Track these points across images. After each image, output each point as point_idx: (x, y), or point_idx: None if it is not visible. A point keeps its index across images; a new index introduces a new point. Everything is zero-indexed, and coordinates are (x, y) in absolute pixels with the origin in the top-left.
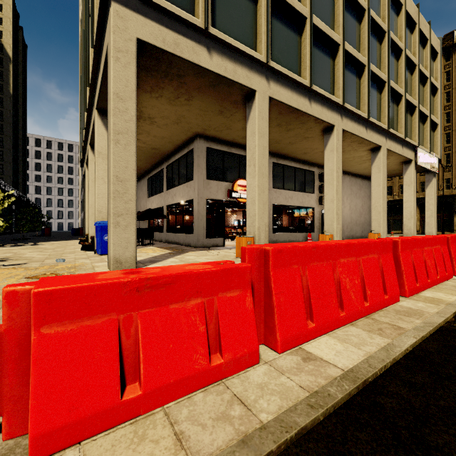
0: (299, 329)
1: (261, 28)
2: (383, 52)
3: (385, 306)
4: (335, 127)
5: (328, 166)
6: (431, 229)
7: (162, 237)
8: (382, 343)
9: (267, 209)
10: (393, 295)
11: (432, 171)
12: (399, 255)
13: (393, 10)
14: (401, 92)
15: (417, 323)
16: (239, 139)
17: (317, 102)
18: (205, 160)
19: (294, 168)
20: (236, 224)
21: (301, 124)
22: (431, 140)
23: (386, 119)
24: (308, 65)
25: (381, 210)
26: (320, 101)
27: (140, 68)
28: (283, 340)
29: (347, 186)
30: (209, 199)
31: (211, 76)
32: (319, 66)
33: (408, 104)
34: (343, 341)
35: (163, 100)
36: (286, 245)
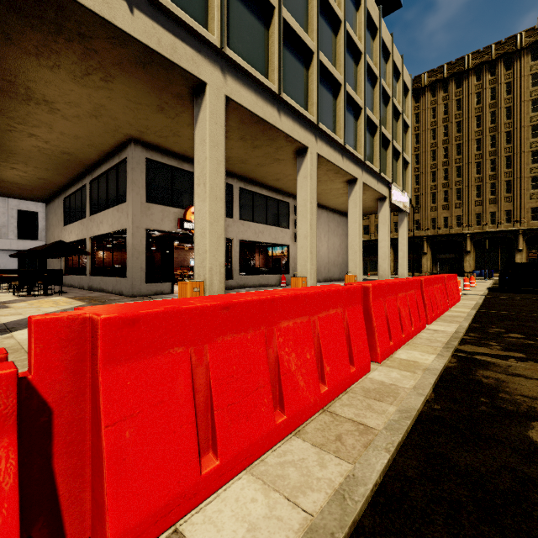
0: (177, 487)
1: (214, 1)
2: (360, 75)
3: (352, 383)
4: (309, 149)
5: (301, 195)
6: (403, 270)
7: (83, 282)
8: (337, 478)
9: (223, 245)
10: (362, 364)
11: (404, 210)
12: (370, 306)
13: (369, 32)
14: (377, 123)
15: (391, 413)
16: (192, 152)
17: (288, 116)
18: (144, 176)
19: (266, 197)
20: (193, 263)
21: (269, 140)
22: (403, 178)
23: (362, 149)
24: (276, 66)
25: (357, 249)
26: (292, 115)
27: (4, 5)
28: (122, 535)
29: (325, 222)
30: (149, 229)
31: (137, 47)
32: (290, 73)
33: (383, 137)
34: (270, 486)
35: (63, 74)
36: (161, 306)
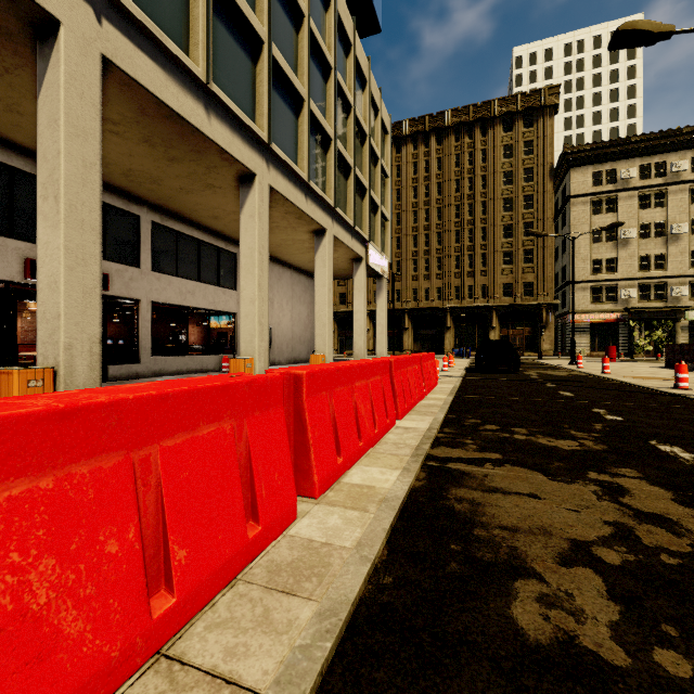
0: None
1: None
2: (329, 95)
3: (251, 557)
4: (257, 177)
5: (246, 241)
6: (382, 349)
7: None
8: None
9: (97, 305)
10: (278, 514)
11: (384, 276)
12: (304, 407)
13: (342, 46)
14: (351, 163)
15: (303, 625)
16: None
17: (223, 121)
18: None
19: (199, 241)
20: None
21: (194, 153)
22: (382, 237)
23: (333, 192)
24: (201, 39)
25: (327, 321)
26: (230, 122)
27: None
28: None
29: (288, 284)
30: None
31: None
32: (228, 59)
33: (359, 183)
34: None
35: None
36: None
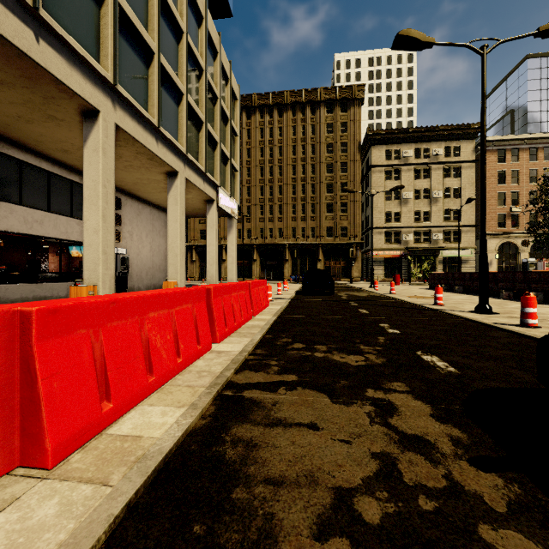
0: None
1: None
2: (181, 55)
3: None
4: (100, 113)
5: (89, 174)
6: (233, 276)
7: None
8: None
9: None
10: None
11: (233, 216)
12: (33, 353)
13: (194, 16)
14: (202, 118)
15: None
16: None
17: (58, 51)
18: None
19: (48, 173)
20: None
21: (26, 79)
22: (232, 184)
23: (184, 140)
24: None
25: (179, 252)
26: (67, 54)
27: None
28: None
29: (147, 219)
30: None
31: None
32: None
33: (210, 136)
34: None
35: None
36: None
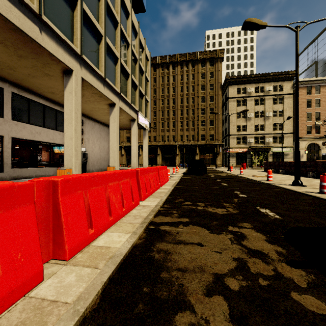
0: None
1: None
2: (117, 36)
3: None
4: (73, 72)
5: (67, 106)
6: (146, 164)
7: None
8: None
9: None
10: (19, 284)
11: (146, 129)
12: (59, 202)
13: (124, 13)
14: (129, 72)
15: None
16: None
17: (51, 38)
18: None
19: (43, 105)
20: None
21: (34, 54)
22: (146, 110)
23: (119, 85)
24: None
25: (116, 150)
26: (56, 39)
27: None
28: None
29: (97, 131)
30: None
31: None
32: (55, 4)
33: (133, 82)
34: None
35: None
36: None
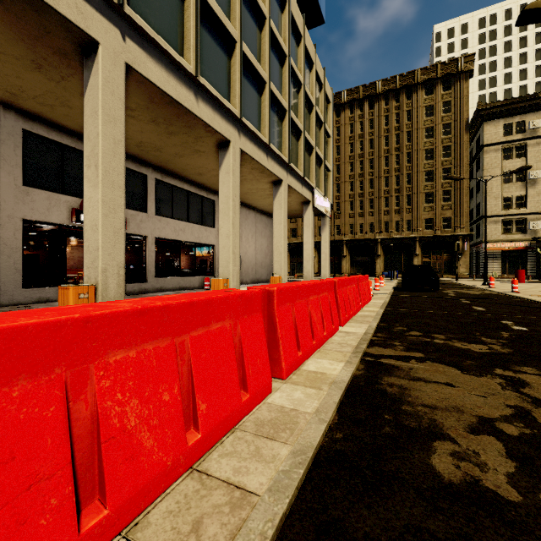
0: None
1: None
2: (285, 77)
3: (243, 415)
4: (231, 143)
5: (223, 191)
6: (325, 272)
7: None
8: None
9: (122, 241)
10: (260, 387)
11: (326, 215)
12: (275, 313)
13: (294, 37)
14: (301, 128)
15: (283, 458)
16: None
17: (207, 103)
18: (20, 151)
19: (188, 192)
20: None
21: (186, 127)
22: (325, 184)
23: (287, 151)
24: (192, 44)
25: (283, 251)
26: (212, 103)
27: None
28: None
29: (252, 222)
30: (29, 220)
31: None
32: (210, 57)
33: (307, 143)
34: None
35: None
36: None
